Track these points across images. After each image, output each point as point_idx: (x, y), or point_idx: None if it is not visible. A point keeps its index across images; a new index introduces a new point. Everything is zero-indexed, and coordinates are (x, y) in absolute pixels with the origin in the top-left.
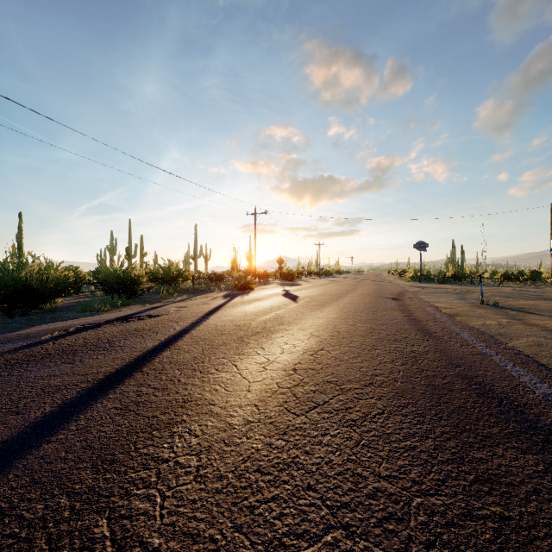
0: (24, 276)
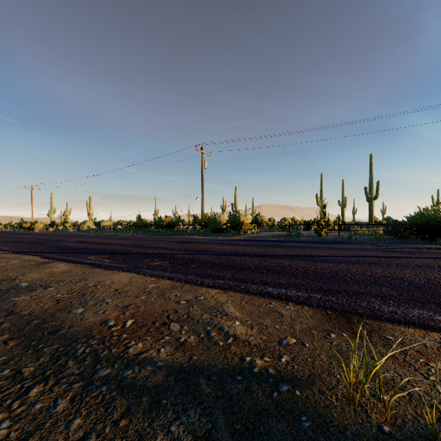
0: (436, 218)
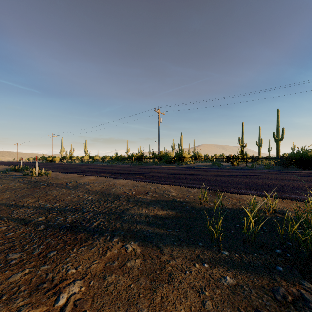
0: (306, 154)
